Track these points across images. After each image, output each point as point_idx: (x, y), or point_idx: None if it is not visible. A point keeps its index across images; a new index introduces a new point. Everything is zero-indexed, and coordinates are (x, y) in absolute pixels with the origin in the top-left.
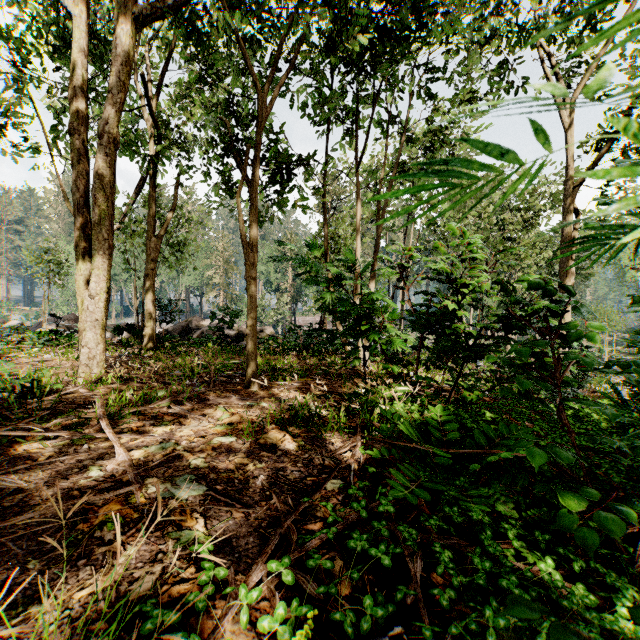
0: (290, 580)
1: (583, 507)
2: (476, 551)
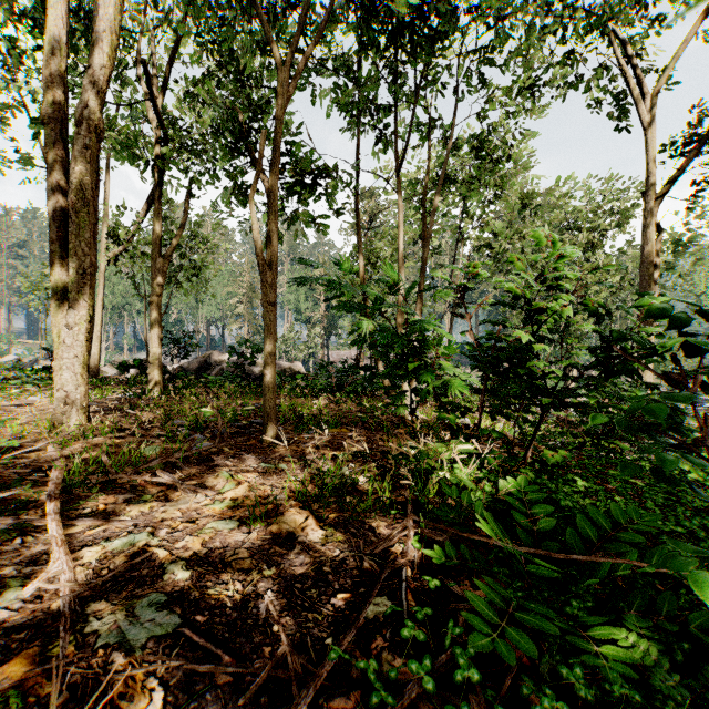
0: None
1: None
2: None
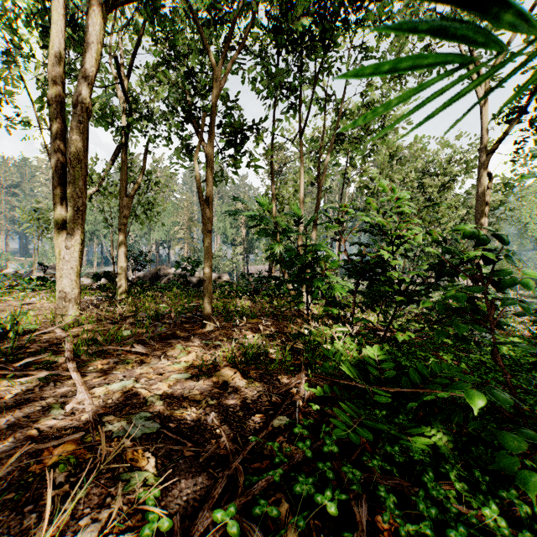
0: (235, 531)
1: (523, 449)
2: (419, 494)
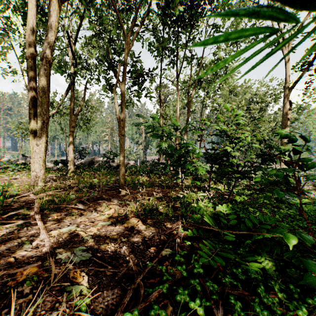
0: None
1: None
2: (255, 300)
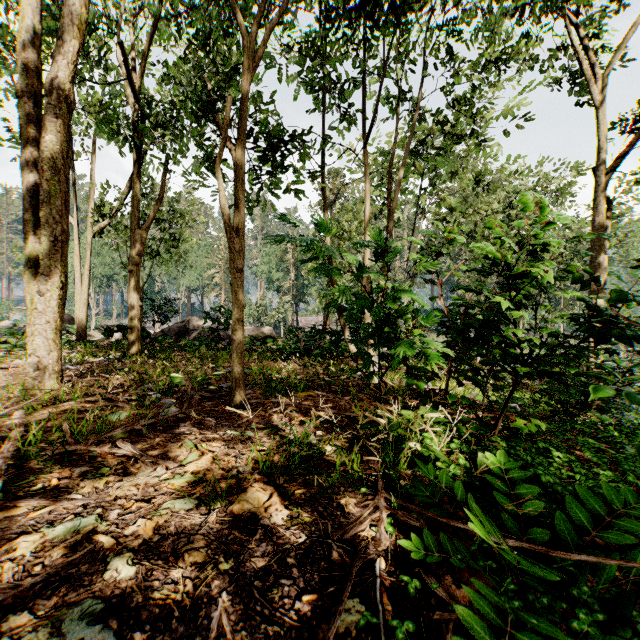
0: None
1: None
2: None
